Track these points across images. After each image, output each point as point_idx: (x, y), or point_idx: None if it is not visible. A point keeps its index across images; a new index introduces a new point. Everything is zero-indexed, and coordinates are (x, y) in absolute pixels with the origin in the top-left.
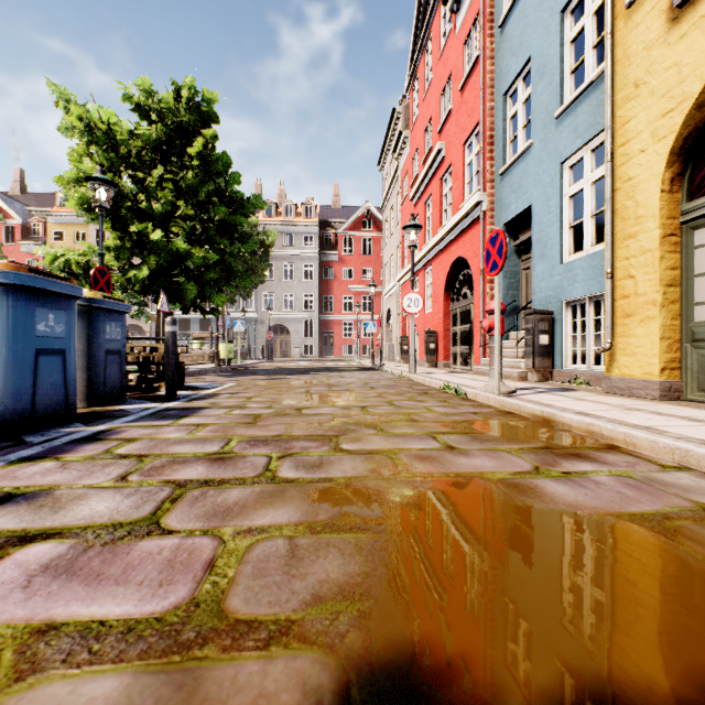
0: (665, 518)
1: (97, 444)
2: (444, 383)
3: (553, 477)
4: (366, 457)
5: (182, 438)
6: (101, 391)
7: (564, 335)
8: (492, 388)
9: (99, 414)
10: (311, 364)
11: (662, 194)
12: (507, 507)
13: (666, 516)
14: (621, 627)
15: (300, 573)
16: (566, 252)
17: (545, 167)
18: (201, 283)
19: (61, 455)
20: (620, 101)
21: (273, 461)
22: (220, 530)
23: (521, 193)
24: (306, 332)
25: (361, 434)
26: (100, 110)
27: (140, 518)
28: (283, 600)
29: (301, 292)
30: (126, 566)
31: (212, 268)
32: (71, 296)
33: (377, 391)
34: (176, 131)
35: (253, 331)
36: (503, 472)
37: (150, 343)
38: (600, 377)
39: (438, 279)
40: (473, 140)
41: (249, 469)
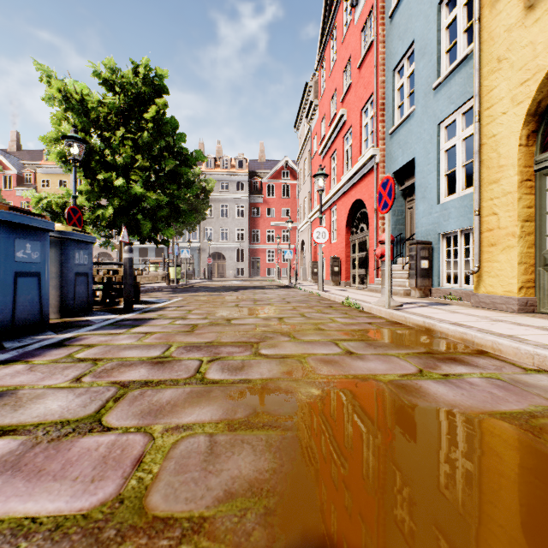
0: (531, 416)
1: (62, 349)
2: (345, 299)
3: (434, 379)
4: (280, 361)
5: (131, 345)
6: (72, 305)
7: (440, 260)
8: (384, 303)
9: (68, 324)
10: (241, 283)
11: (520, 147)
12: (396, 406)
13: (532, 414)
14: (501, 525)
15: (216, 469)
16: (442, 195)
17: (426, 128)
18: (154, 220)
19: (30, 359)
20: (486, 74)
21: (204, 364)
22: (152, 427)
23: (406, 148)
24: (238, 258)
25: (277, 341)
26: (75, 84)
27: (85, 416)
28: (198, 497)
29: (234, 227)
30: (65, 462)
31: (163, 208)
32: (45, 230)
33: (292, 305)
34: (135, 100)
35: (197, 257)
36: (393, 374)
37: (116, 266)
38: (470, 294)
39: (341, 216)
40: (368, 107)
41: (183, 372)
